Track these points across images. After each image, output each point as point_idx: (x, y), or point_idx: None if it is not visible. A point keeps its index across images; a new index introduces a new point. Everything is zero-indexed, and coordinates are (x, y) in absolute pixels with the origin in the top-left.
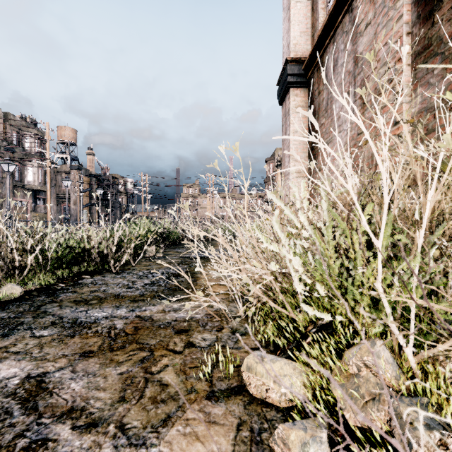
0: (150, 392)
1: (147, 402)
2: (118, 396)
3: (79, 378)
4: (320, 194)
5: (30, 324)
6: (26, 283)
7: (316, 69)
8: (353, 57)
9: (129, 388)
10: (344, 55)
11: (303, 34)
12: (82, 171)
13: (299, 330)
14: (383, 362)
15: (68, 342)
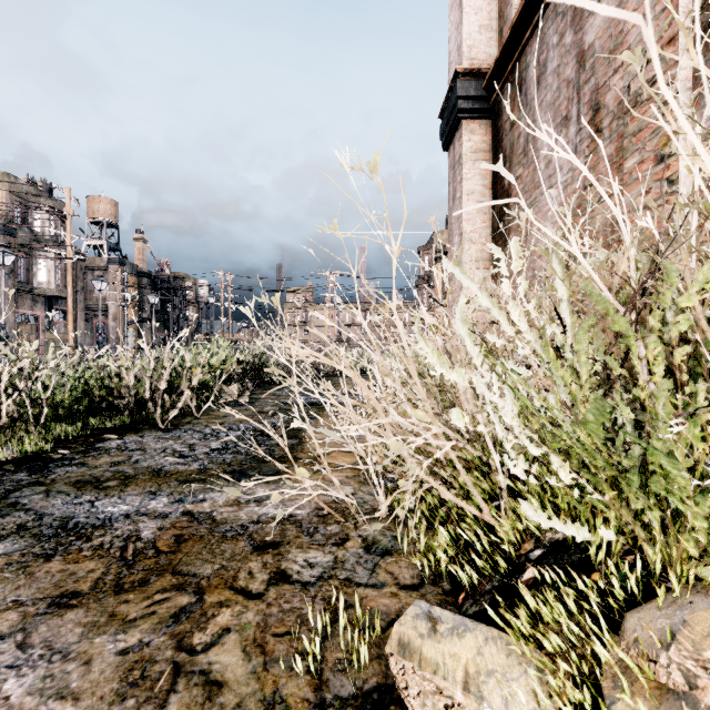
0: (179, 705)
1: None
2: None
3: (29, 664)
4: (551, 266)
5: None
6: None
7: (506, 86)
8: (576, 54)
9: (133, 694)
10: (558, 53)
11: (484, 30)
12: (126, 267)
13: (504, 549)
14: None
15: (35, 572)
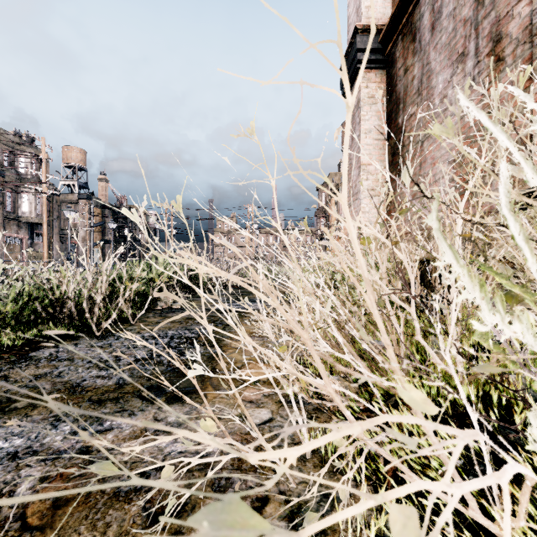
0: None
1: None
2: None
3: None
4: None
5: None
6: None
7: (400, 38)
8: None
9: None
10: None
11: None
12: (92, 201)
13: None
14: None
15: None
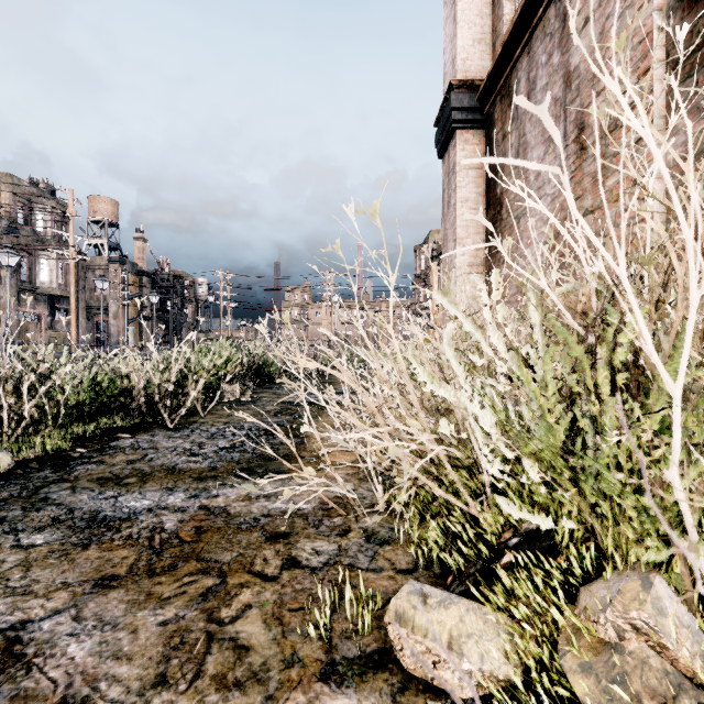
0: (215, 664)
1: (207, 686)
2: (154, 673)
3: (86, 632)
4: (526, 295)
5: (15, 522)
6: (21, 448)
7: (498, 98)
8: (563, 74)
9: (176, 656)
10: (547, 72)
11: (477, 43)
12: (126, 266)
13: (487, 538)
14: (673, 626)
15: (76, 558)
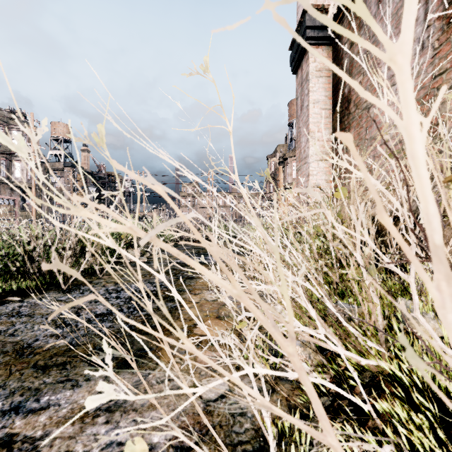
0: None
1: None
2: None
3: None
4: None
5: None
6: None
7: (346, 15)
8: None
9: None
10: None
11: None
12: (76, 168)
13: None
14: None
15: None
